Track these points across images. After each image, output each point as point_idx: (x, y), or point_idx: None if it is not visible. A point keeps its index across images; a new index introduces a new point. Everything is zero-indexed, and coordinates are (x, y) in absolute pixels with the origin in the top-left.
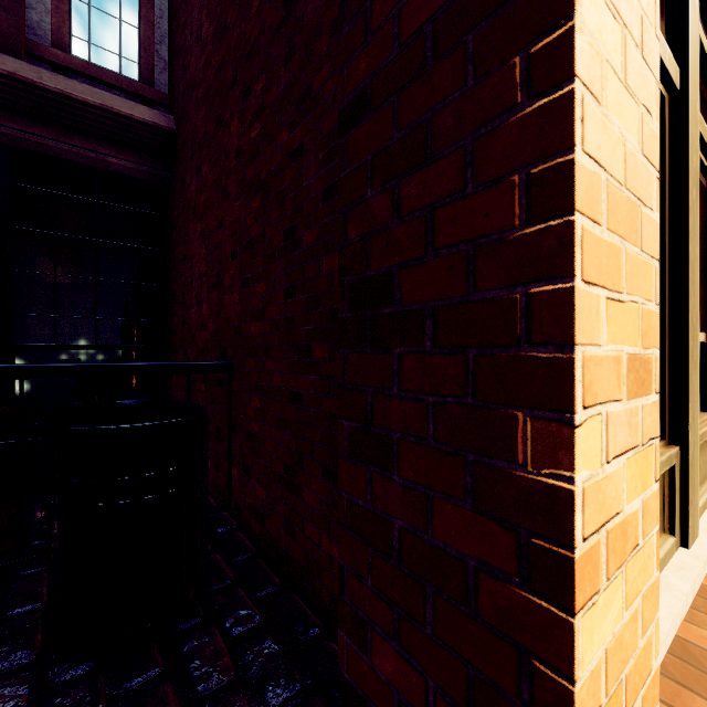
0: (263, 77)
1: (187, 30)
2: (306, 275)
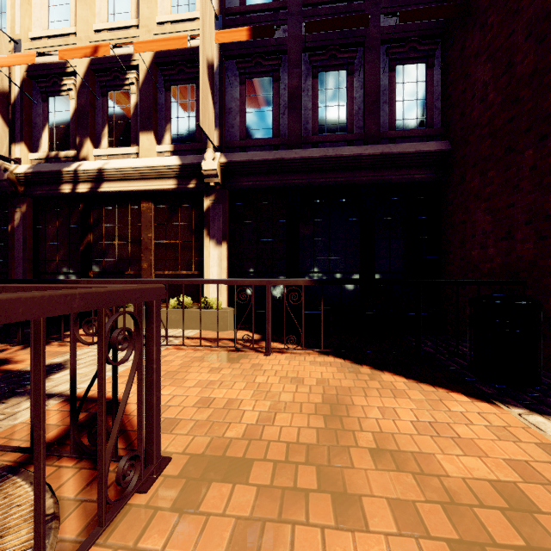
0: None
1: (467, 94)
2: None
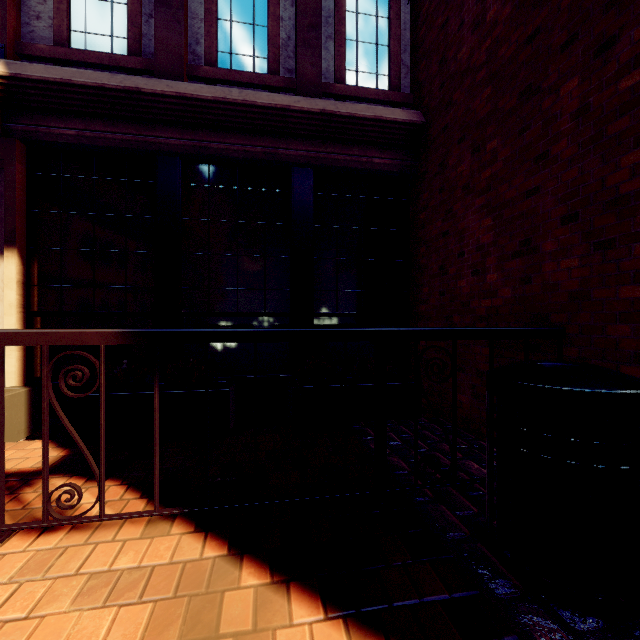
0: None
1: (450, 26)
2: None
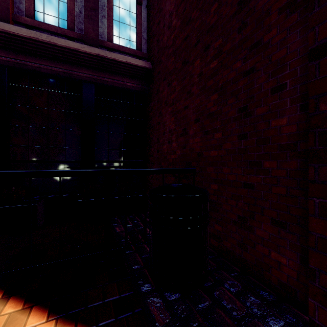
0: (220, 39)
1: (160, 24)
2: (257, 128)
